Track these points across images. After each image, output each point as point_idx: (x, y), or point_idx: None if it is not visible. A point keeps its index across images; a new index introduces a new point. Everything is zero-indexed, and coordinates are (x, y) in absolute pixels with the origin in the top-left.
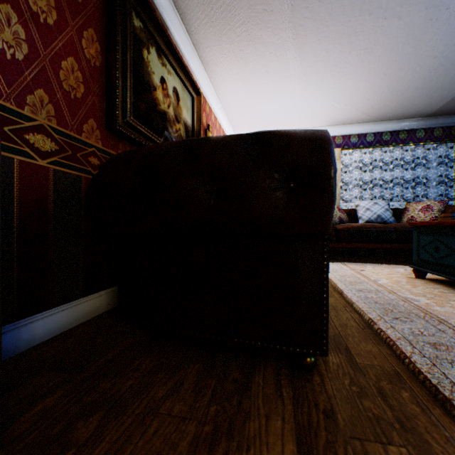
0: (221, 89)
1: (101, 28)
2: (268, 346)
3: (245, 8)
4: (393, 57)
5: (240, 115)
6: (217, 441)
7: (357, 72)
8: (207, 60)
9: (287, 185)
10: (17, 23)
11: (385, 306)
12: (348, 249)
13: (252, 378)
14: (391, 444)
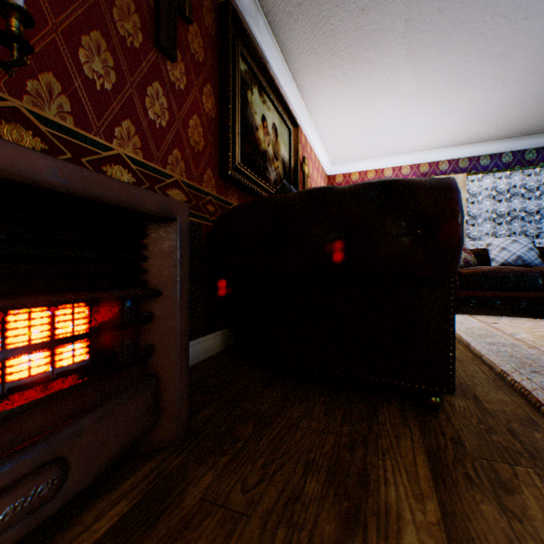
0: (318, 117)
1: (215, 81)
2: (392, 383)
3: (351, 31)
4: (538, 60)
5: (339, 142)
6: (356, 448)
7: (488, 82)
8: (305, 88)
9: (413, 232)
10: (162, 95)
11: (522, 360)
12: (476, 298)
13: (376, 411)
14: (518, 465)
